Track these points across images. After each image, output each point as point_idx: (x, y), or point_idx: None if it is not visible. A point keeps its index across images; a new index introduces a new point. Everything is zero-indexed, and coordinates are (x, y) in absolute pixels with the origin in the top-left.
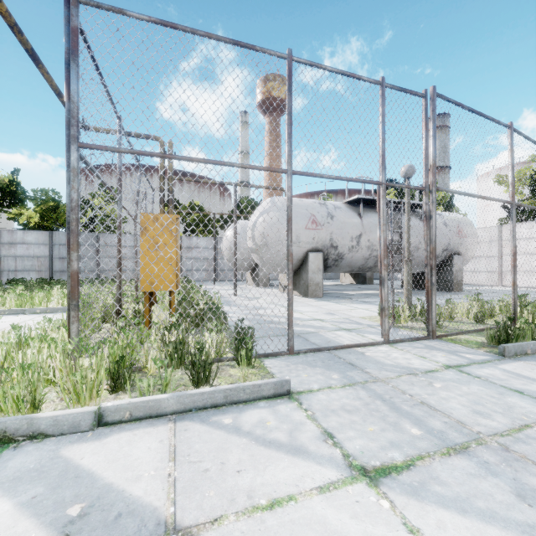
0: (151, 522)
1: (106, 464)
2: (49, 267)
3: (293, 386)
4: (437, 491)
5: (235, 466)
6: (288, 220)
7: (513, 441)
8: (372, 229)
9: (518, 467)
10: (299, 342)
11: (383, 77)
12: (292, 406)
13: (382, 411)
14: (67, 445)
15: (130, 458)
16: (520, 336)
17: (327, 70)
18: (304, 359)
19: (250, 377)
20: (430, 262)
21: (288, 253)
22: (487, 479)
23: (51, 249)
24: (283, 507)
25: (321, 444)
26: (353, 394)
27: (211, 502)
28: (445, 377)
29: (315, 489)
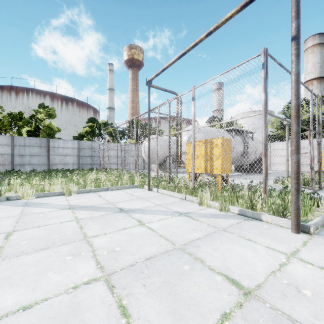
0: None
1: None
2: (11, 162)
3: None
4: None
5: None
6: None
7: None
8: (238, 144)
9: None
10: None
11: (312, 89)
12: None
13: None
14: None
15: None
16: None
17: (303, 86)
18: None
19: None
20: (319, 161)
21: None
22: None
23: (13, 149)
24: None
25: None
26: None
27: None
28: None
29: None
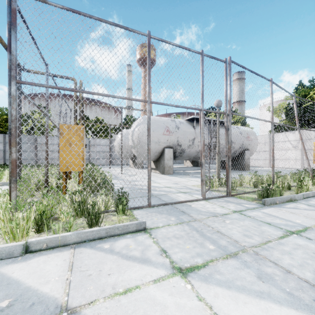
0: (52, 306)
1: (28, 275)
2: (3, 157)
3: (148, 225)
4: (217, 278)
5: (107, 271)
6: (148, 130)
7: (261, 249)
8: None
9: (261, 263)
10: (155, 200)
11: (202, 50)
12: (146, 236)
13: (195, 237)
14: (4, 266)
15: (44, 271)
16: (274, 194)
17: (171, 44)
18: (156, 210)
19: (123, 220)
20: (228, 154)
21: (148, 148)
22: (244, 270)
23: (4, 146)
24: (132, 292)
25: (159, 256)
26: (181, 228)
27: (90, 292)
28: (232, 217)
29: (151, 281)
